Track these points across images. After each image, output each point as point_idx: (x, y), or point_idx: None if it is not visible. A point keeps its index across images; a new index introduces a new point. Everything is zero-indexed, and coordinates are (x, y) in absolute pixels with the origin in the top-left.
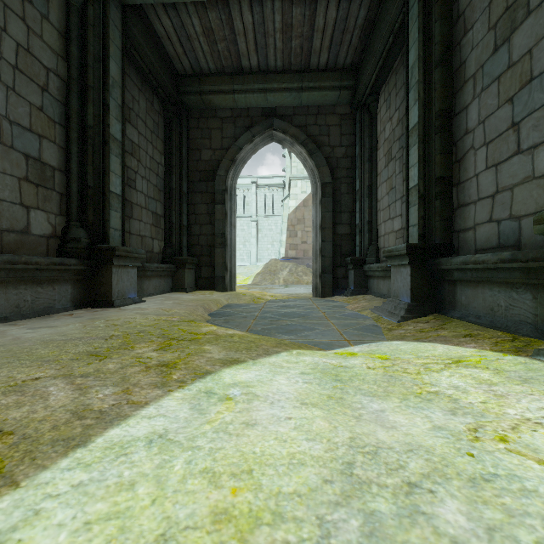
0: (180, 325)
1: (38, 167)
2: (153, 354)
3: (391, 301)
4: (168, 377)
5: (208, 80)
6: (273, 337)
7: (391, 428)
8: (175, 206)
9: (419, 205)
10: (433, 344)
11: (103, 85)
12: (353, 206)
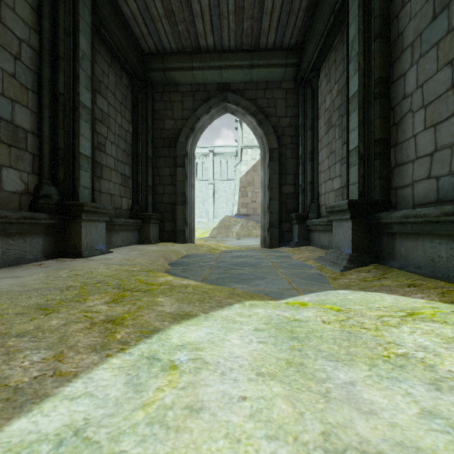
0: (138, 276)
1: (11, 128)
2: (103, 307)
3: (333, 252)
4: (111, 337)
5: (170, 58)
6: (226, 285)
7: (370, 414)
8: (141, 169)
9: (359, 165)
10: (379, 294)
11: (73, 57)
12: (296, 169)
